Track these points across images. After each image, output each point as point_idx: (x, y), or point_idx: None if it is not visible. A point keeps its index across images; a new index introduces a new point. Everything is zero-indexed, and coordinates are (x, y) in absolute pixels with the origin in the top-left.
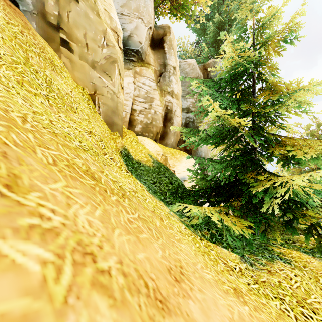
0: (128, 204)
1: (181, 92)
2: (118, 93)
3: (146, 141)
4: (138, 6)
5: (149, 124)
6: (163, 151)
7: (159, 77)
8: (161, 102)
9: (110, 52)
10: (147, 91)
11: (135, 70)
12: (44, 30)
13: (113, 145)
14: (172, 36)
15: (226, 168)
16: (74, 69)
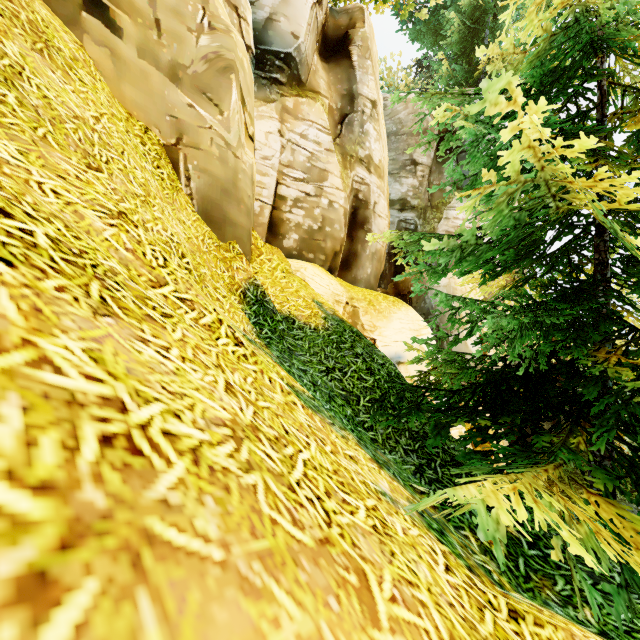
0: None
1: (389, 165)
2: (240, 148)
3: (309, 271)
4: None
5: (316, 232)
6: (349, 294)
7: (340, 125)
8: (344, 181)
9: (218, 44)
10: (311, 155)
11: (283, 104)
12: None
13: (224, 275)
14: (370, 30)
15: (529, 334)
16: (122, 76)
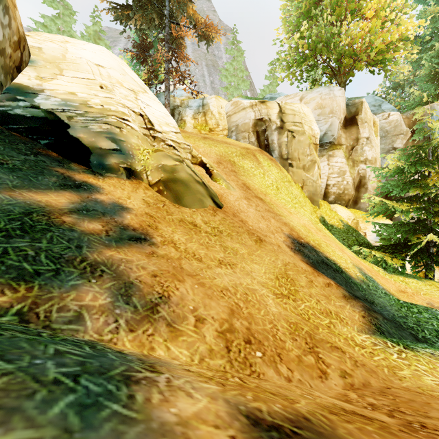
0: (331, 238)
1: (380, 151)
2: (317, 181)
3: (338, 208)
4: (331, 109)
5: (341, 193)
6: (355, 215)
7: (351, 151)
8: (353, 172)
9: (312, 157)
10: (338, 168)
11: (328, 155)
12: (282, 163)
13: (315, 215)
14: (365, 109)
15: (397, 231)
16: (294, 175)
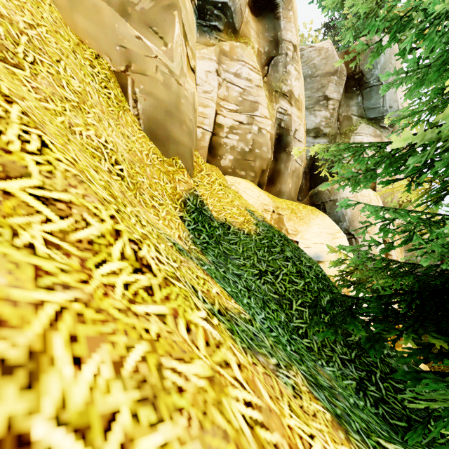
0: None
1: (305, 101)
2: (182, 76)
3: (242, 185)
4: None
5: (248, 153)
6: (275, 203)
7: (267, 66)
8: (270, 112)
9: None
10: (243, 90)
11: (221, 48)
12: None
13: (166, 186)
14: None
15: None
16: (74, 7)
